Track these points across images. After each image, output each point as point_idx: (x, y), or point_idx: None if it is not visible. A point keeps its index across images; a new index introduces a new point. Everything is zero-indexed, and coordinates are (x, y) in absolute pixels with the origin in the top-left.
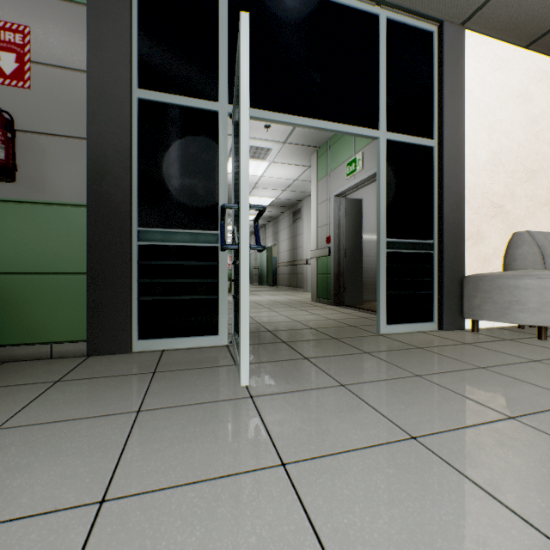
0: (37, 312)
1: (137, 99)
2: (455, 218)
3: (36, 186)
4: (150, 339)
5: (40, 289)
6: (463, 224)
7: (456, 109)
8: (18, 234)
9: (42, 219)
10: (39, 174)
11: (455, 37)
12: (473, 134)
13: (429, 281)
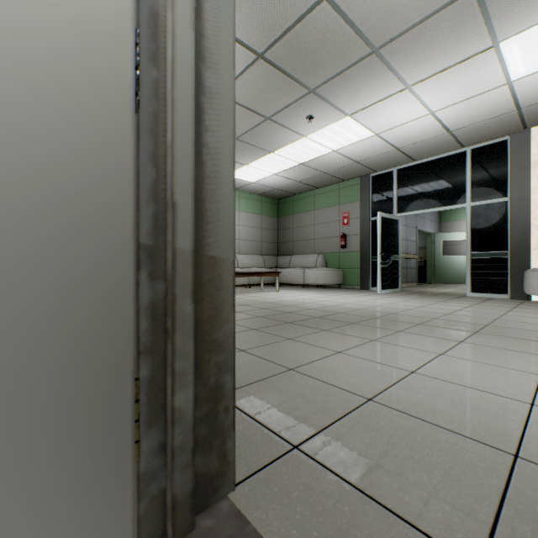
0: (350, 278)
1: (370, 221)
2: (520, 238)
3: (350, 248)
4: (374, 287)
5: (351, 272)
6: (528, 241)
7: (521, 177)
8: (347, 260)
9: (351, 256)
10: (350, 245)
11: (520, 138)
12: None
13: (504, 273)
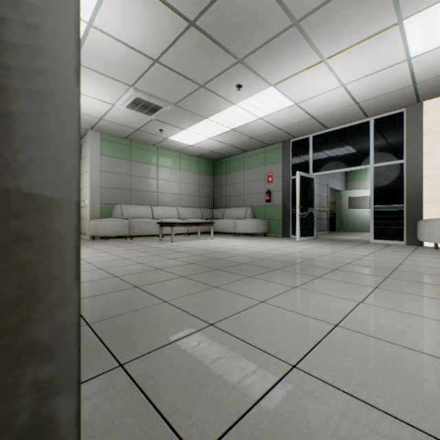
0: (274, 227)
1: (291, 179)
2: (414, 194)
3: (274, 202)
4: (293, 235)
5: (274, 223)
6: (421, 196)
7: (415, 143)
8: (271, 212)
9: (275, 209)
10: (274, 200)
11: (414, 110)
12: (431, 150)
13: (401, 223)
